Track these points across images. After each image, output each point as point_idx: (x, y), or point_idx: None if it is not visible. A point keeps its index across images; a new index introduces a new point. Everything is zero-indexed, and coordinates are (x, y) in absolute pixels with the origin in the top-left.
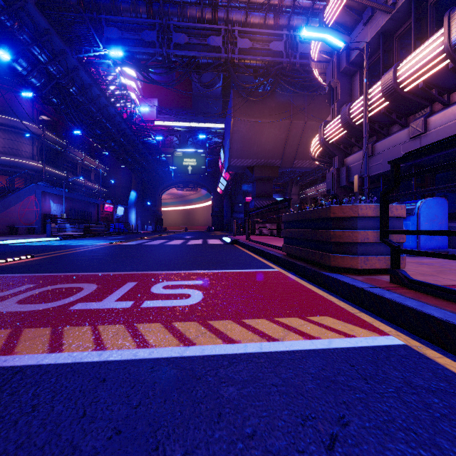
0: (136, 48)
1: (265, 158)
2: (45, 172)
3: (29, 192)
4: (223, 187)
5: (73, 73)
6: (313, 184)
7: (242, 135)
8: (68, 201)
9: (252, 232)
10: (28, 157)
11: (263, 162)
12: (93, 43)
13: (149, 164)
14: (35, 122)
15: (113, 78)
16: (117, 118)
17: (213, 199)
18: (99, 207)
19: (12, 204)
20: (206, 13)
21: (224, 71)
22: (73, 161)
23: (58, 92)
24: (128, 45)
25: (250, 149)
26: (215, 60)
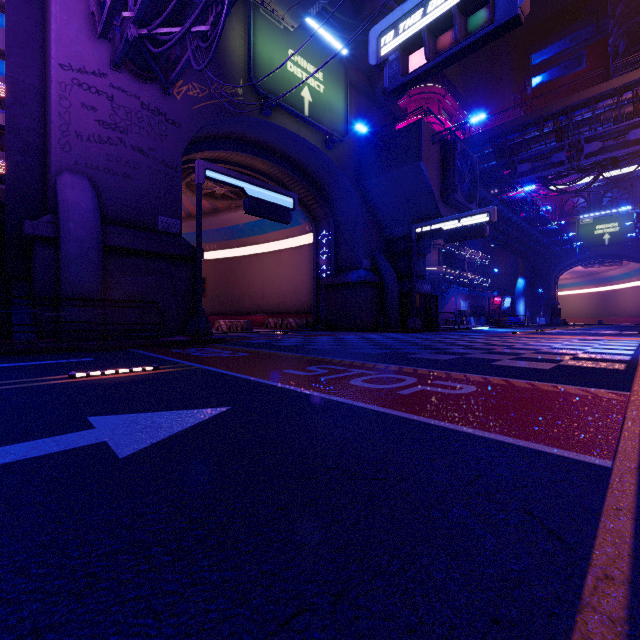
0: (545, 172)
1: None
2: (446, 274)
3: (451, 295)
4: None
5: None
6: None
7: None
8: (469, 298)
9: None
10: (436, 264)
11: None
12: (513, 190)
13: (543, 248)
14: None
15: None
16: (518, 221)
17: None
18: (489, 301)
19: (445, 304)
20: (625, 110)
21: None
22: (461, 258)
23: None
24: (537, 171)
25: None
26: (638, 149)
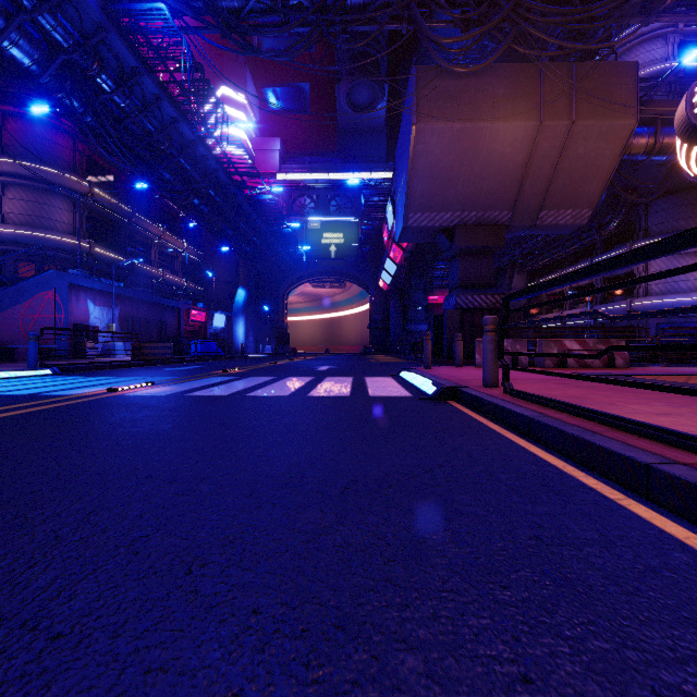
0: None
1: (478, 209)
2: (95, 256)
3: (43, 285)
4: (389, 277)
5: (95, 39)
6: (554, 268)
7: (433, 162)
8: (123, 302)
9: (453, 358)
10: (67, 232)
11: (475, 218)
12: None
13: (264, 242)
14: (77, 174)
15: (211, 107)
16: (199, 149)
17: (372, 299)
18: (181, 314)
19: (6, 305)
20: None
21: (397, 22)
22: (146, 240)
23: (72, 84)
24: None
25: (448, 190)
26: None
